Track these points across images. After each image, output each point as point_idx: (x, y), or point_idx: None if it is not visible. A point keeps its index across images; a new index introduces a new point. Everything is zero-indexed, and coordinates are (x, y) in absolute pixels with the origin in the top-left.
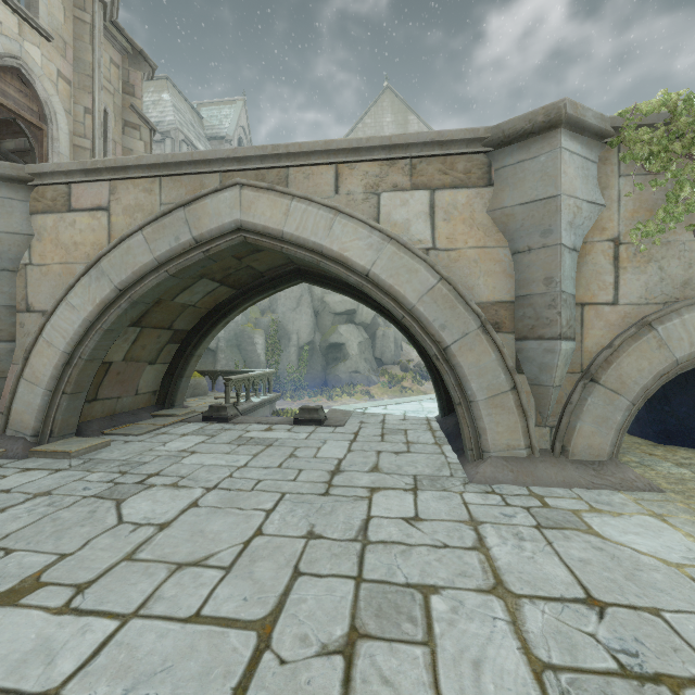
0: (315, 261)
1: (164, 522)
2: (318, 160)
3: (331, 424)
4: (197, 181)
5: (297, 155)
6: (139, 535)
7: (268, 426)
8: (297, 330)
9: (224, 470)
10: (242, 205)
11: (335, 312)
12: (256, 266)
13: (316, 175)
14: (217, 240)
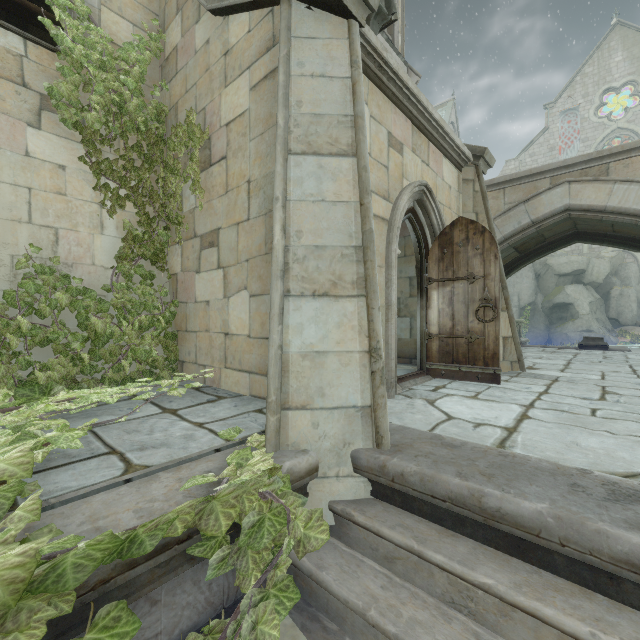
0: (633, 222)
1: (564, 364)
2: (638, 152)
3: (617, 349)
4: (531, 186)
5: (617, 154)
6: (558, 365)
7: (556, 348)
8: (517, 292)
9: (563, 357)
10: (570, 195)
11: (559, 273)
12: (546, 234)
13: (635, 163)
14: (547, 219)
